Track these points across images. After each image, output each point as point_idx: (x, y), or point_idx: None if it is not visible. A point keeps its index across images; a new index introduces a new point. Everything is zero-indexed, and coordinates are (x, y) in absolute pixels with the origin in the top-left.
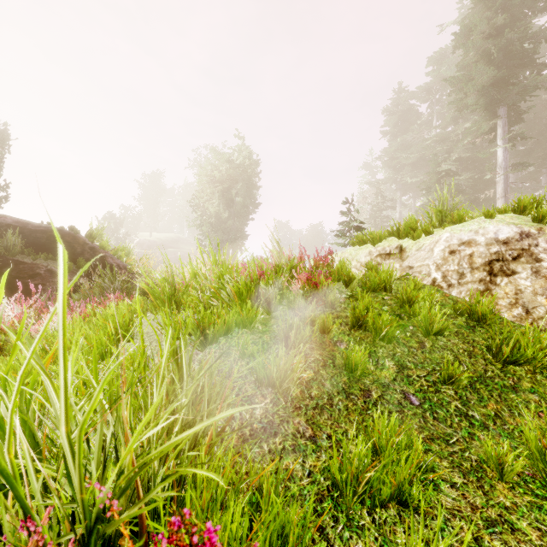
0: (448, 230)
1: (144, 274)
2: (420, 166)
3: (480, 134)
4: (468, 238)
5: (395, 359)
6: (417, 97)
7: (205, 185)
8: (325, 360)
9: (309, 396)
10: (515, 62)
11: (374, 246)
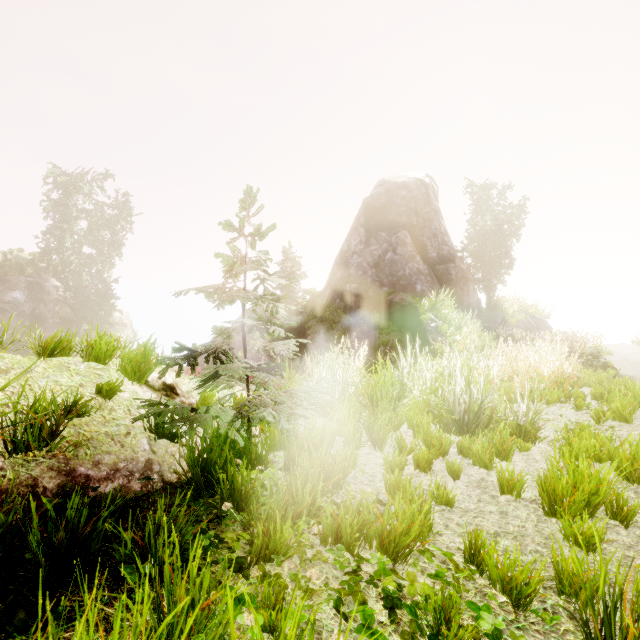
0: None
1: None
2: None
3: None
4: None
5: None
6: None
7: None
8: None
9: None
10: None
11: None
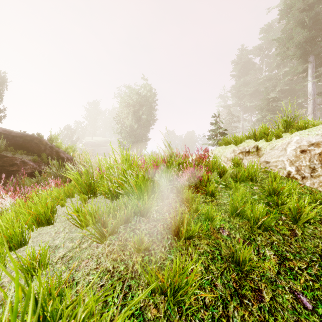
0: (297, 134)
1: (69, 168)
2: (254, 95)
3: (296, 74)
4: (316, 140)
5: (273, 248)
6: (253, 53)
7: (123, 108)
8: (212, 251)
9: (203, 304)
10: (320, 27)
11: (237, 146)
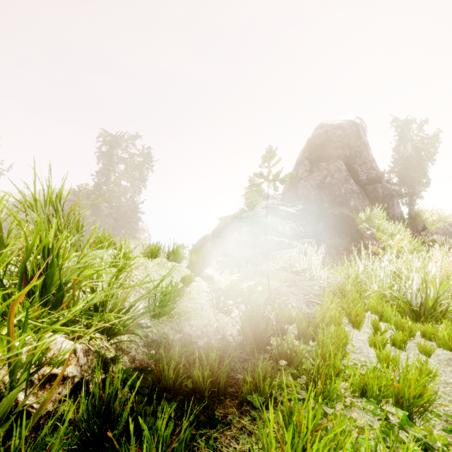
0: None
1: None
2: None
3: None
4: None
5: None
6: None
7: None
8: None
9: None
10: None
11: None
